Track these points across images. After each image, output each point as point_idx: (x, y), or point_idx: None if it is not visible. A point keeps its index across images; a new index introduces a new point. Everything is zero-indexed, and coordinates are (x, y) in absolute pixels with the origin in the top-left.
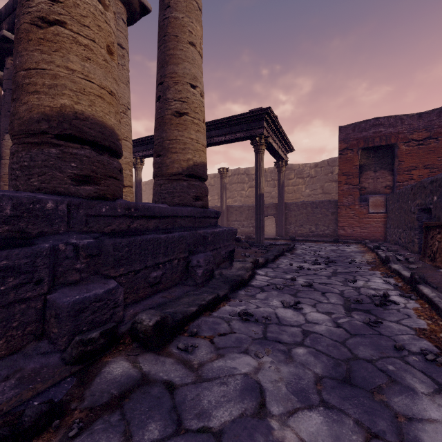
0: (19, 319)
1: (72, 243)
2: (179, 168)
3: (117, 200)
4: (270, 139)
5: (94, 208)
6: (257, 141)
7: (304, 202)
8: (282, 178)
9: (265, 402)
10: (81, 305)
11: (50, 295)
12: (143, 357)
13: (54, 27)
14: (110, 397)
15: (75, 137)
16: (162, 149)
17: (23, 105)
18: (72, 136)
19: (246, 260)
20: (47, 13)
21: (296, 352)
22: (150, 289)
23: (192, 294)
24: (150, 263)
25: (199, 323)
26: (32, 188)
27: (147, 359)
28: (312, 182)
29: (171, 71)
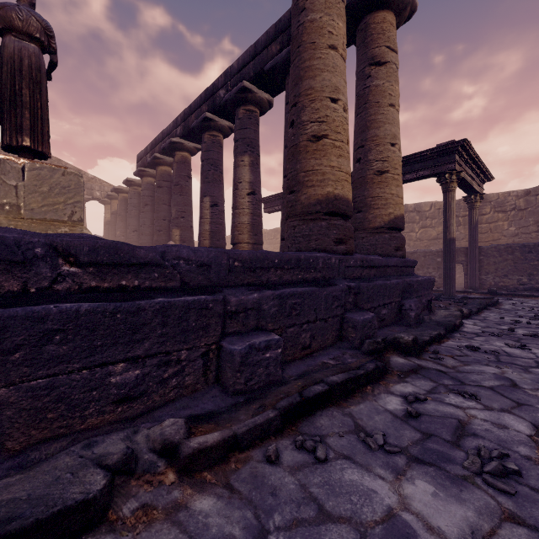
0: (334, 326)
1: (347, 285)
2: (381, 222)
3: (355, 255)
4: (462, 173)
5: (348, 262)
6: (446, 178)
7: (510, 244)
8: (475, 216)
9: (516, 384)
10: (364, 323)
11: (345, 315)
12: (410, 358)
13: (322, 140)
14: (407, 369)
15: (334, 212)
16: (364, 206)
17: (303, 195)
18: (332, 212)
19: (450, 309)
20: (318, 132)
21: (533, 370)
22: (379, 324)
23: (414, 330)
24: (380, 303)
25: (434, 348)
26: (311, 249)
27: (413, 359)
28: (520, 217)
29: (372, 135)
